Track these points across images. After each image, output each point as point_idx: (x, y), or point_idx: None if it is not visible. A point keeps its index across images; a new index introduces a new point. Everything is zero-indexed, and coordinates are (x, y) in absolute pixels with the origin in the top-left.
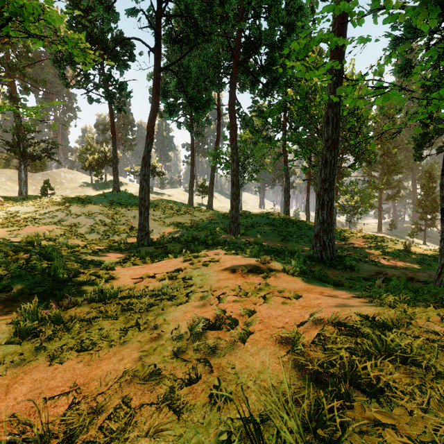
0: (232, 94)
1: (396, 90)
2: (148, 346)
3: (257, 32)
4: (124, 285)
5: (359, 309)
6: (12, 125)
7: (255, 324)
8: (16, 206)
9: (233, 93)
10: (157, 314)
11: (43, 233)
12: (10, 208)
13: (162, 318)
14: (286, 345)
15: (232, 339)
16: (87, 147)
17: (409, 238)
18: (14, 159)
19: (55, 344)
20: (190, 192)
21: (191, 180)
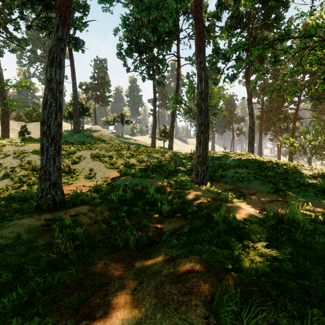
0: None
1: None
2: None
3: None
4: None
5: None
6: None
7: None
8: None
9: None
10: None
11: None
12: None
13: None
14: None
15: None
16: (71, 102)
17: None
18: (13, 112)
19: None
20: (152, 136)
21: (153, 125)
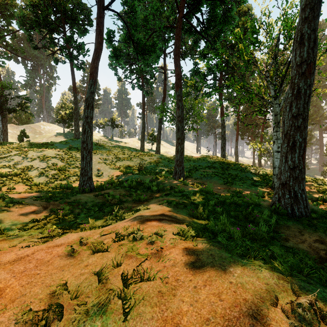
0: (177, 44)
1: None
2: None
3: None
4: None
5: None
6: None
7: None
8: None
9: (178, 44)
10: None
11: None
12: None
13: None
14: None
15: None
16: (61, 105)
17: (319, 177)
18: None
19: None
20: (142, 140)
21: (142, 130)
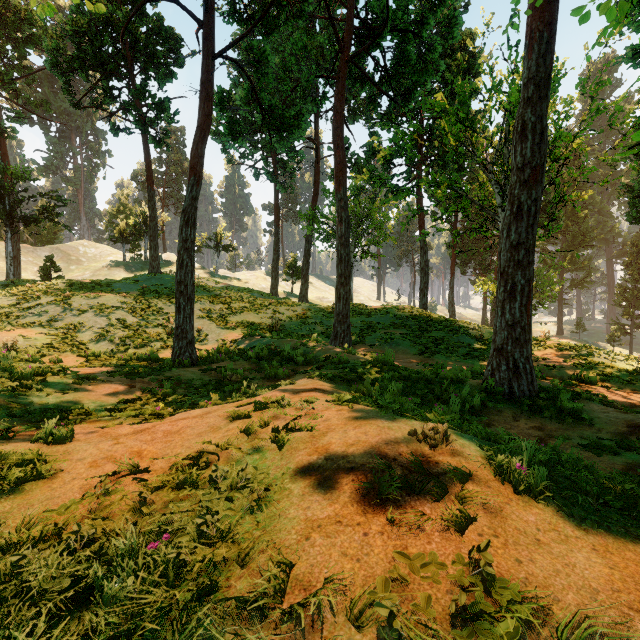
0: (338, 109)
1: None
2: None
3: (380, 6)
4: (45, 510)
5: None
6: None
7: None
8: None
9: (340, 108)
10: None
11: (3, 343)
12: None
13: None
14: None
15: None
16: (119, 208)
17: (605, 346)
18: None
19: None
20: (273, 275)
21: (274, 257)
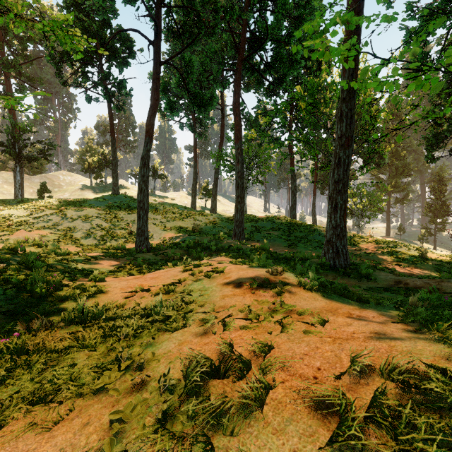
0: (236, 91)
1: (434, 71)
2: (126, 402)
3: (263, 26)
4: (112, 301)
5: (414, 347)
6: (7, 125)
7: (275, 370)
8: (10, 209)
9: (238, 90)
10: (146, 344)
11: (34, 238)
12: (2, 211)
13: (151, 350)
14: (326, 416)
15: (244, 397)
16: (86, 149)
17: (418, 243)
18: (11, 161)
19: (8, 390)
20: (193, 195)
21: (193, 183)
